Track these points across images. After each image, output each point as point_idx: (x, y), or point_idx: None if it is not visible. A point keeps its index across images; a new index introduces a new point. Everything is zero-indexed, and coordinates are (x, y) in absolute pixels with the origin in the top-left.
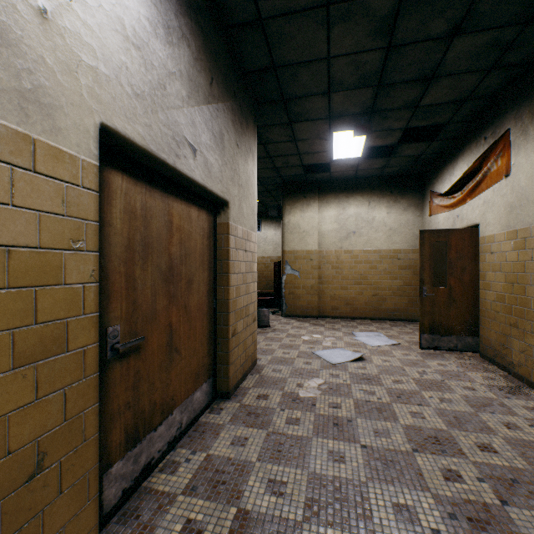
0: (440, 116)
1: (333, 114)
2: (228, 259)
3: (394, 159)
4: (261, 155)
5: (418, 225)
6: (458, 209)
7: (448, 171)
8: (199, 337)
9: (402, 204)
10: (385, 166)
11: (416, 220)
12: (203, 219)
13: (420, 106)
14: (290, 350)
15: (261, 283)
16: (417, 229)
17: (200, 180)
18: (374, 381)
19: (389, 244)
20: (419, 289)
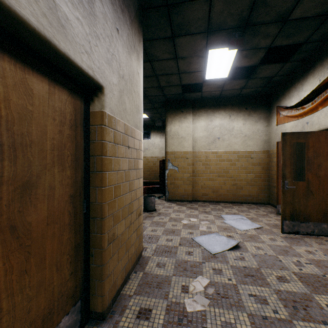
0: (302, 33)
1: (211, 27)
2: (102, 154)
3: (252, 81)
4: (149, 74)
5: (266, 133)
6: (308, 116)
7: (296, 88)
8: (53, 261)
9: (254, 117)
10: (243, 87)
11: (265, 129)
12: (61, 100)
13: (289, 20)
14: (173, 236)
15: (150, 175)
16: (265, 136)
17: (35, 23)
18: (258, 279)
19: (244, 147)
20: (281, 183)
